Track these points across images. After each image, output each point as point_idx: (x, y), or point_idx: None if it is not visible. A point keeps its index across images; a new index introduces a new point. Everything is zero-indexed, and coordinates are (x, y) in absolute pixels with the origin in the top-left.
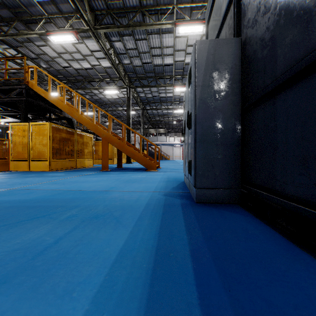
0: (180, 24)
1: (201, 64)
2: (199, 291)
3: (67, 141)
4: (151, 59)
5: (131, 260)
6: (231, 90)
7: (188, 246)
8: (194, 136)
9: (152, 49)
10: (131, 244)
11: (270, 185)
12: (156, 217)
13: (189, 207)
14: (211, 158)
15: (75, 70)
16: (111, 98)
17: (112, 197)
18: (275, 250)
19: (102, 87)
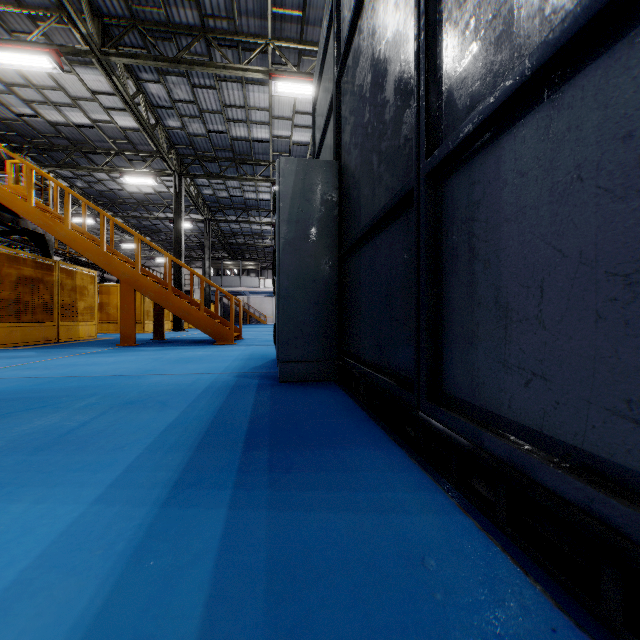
0: (280, 78)
1: (286, 191)
2: (247, 437)
3: (37, 284)
4: (225, 126)
5: (183, 428)
6: (326, 229)
7: (250, 416)
8: (278, 290)
9: (228, 107)
10: (183, 420)
11: (358, 352)
12: (219, 398)
13: (268, 387)
14: (300, 321)
15: (50, 125)
16: (137, 193)
17: (151, 382)
18: (338, 412)
19: (118, 168)
